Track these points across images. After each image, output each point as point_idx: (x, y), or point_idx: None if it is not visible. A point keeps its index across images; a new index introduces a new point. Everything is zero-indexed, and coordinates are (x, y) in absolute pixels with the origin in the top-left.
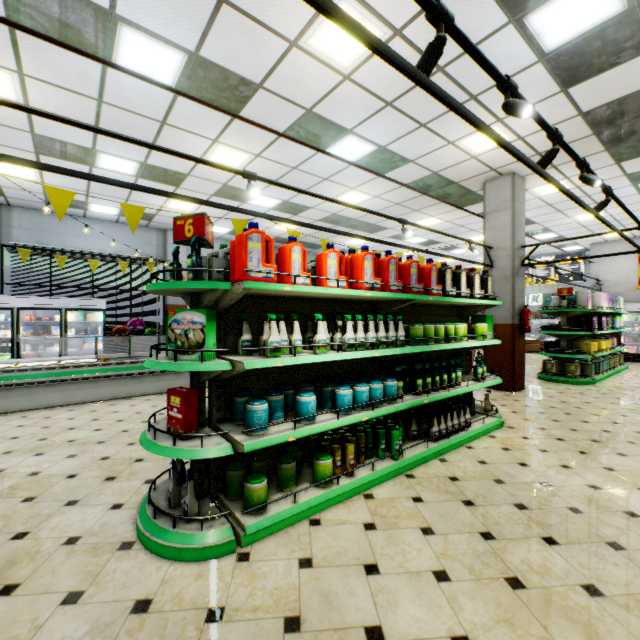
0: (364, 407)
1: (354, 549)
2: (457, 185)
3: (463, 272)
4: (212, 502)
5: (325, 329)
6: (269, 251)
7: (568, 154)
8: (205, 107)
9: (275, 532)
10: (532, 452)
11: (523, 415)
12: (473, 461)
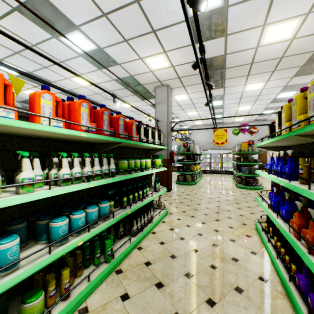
0: (80, 231)
1: None
2: (143, 86)
3: (150, 128)
4: None
5: (37, 166)
6: None
7: (204, 66)
8: None
9: None
10: (184, 228)
11: (175, 205)
12: (157, 244)
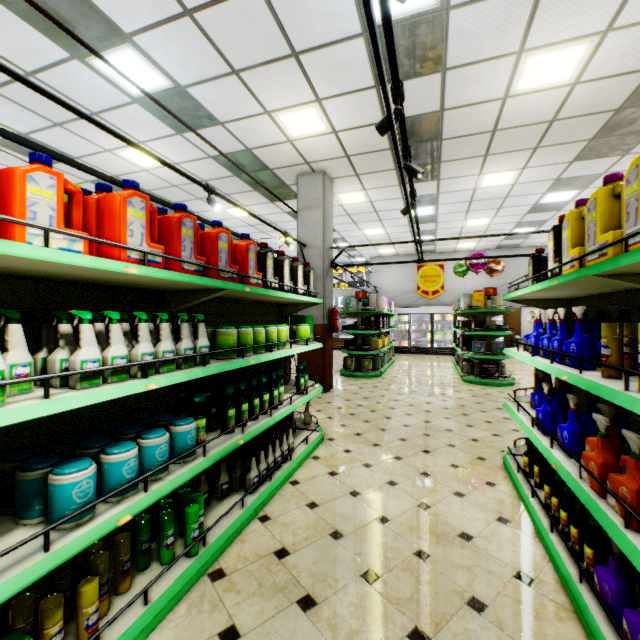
0: (126, 491)
1: None
2: (272, 172)
3: (287, 260)
4: None
5: (18, 342)
6: None
7: (402, 130)
8: None
9: None
10: (359, 471)
11: (339, 420)
12: (302, 507)
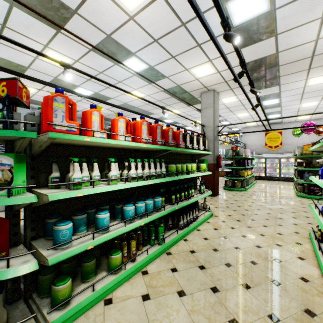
0: (142, 216)
1: (135, 320)
2: (188, 93)
3: (195, 136)
4: (24, 303)
5: (117, 168)
6: (73, 112)
7: (247, 76)
8: (36, 19)
9: (77, 318)
10: (228, 229)
11: (220, 209)
12: (201, 238)
